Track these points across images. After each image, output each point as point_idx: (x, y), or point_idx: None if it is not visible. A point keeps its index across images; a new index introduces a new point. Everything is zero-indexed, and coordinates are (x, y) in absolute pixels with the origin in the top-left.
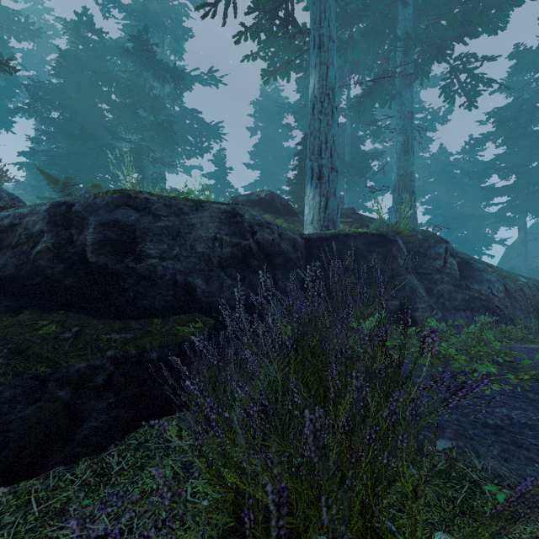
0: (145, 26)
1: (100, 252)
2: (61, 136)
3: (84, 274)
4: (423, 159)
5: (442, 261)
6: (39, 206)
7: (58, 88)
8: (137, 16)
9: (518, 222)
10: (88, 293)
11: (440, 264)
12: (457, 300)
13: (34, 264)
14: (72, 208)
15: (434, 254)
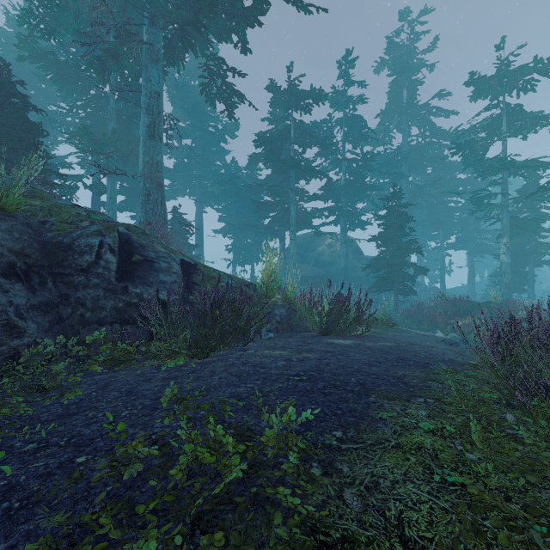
0: None
1: None
2: None
3: None
4: (217, 167)
5: (93, 257)
6: None
7: None
8: None
9: (280, 234)
10: None
11: (88, 261)
12: (106, 309)
13: None
14: None
15: (84, 247)
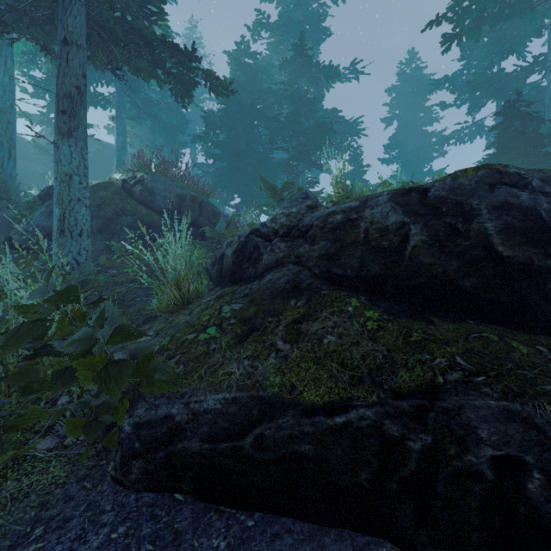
0: (301, 32)
1: (511, 243)
2: (226, 156)
3: (493, 274)
4: None
5: None
6: (371, 198)
7: (224, 113)
8: (281, 31)
9: None
10: (495, 298)
11: None
12: None
13: (413, 262)
14: (426, 194)
15: None
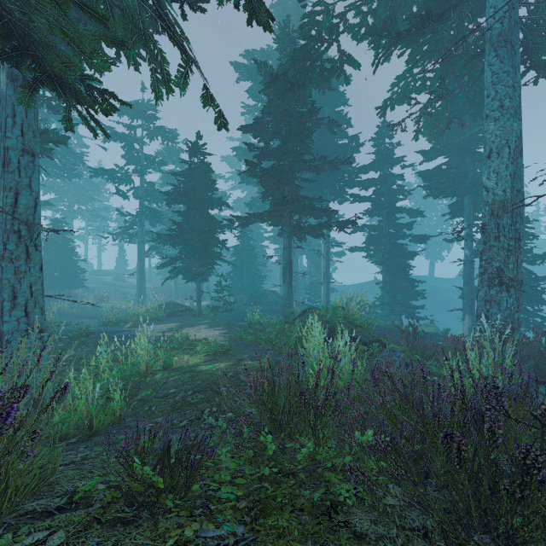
0: None
1: None
2: None
3: None
4: None
5: None
6: None
7: None
8: None
9: None
10: None
11: None
12: None
13: None
14: None
15: None
